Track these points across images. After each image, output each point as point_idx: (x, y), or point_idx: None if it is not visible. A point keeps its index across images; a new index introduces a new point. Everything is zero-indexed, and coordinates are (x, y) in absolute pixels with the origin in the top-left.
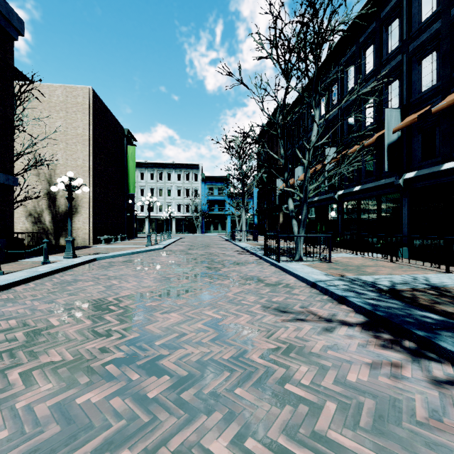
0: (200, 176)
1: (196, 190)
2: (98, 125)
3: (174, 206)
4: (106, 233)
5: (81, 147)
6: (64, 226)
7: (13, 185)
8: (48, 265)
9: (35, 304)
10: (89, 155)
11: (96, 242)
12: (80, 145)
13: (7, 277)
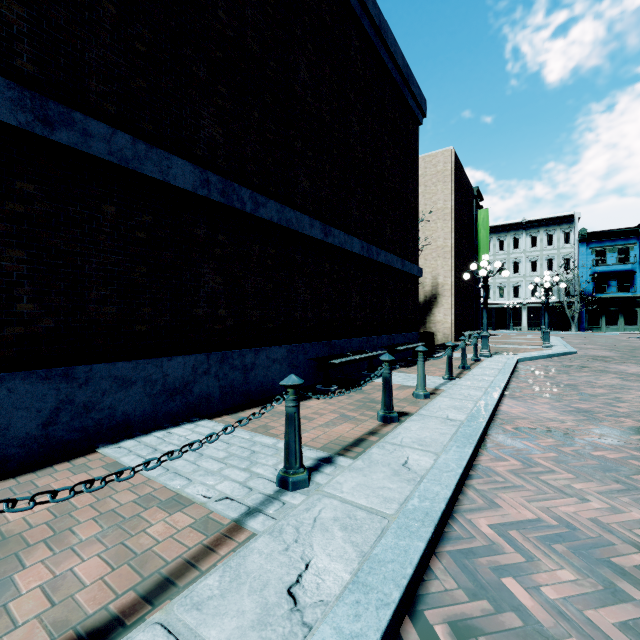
0: (575, 235)
1: (568, 258)
2: (457, 192)
3: (525, 287)
4: (461, 327)
5: (442, 224)
6: (422, 319)
7: (420, 276)
8: (487, 363)
9: (597, 405)
10: (451, 232)
11: (456, 339)
12: (440, 222)
13: (483, 371)
